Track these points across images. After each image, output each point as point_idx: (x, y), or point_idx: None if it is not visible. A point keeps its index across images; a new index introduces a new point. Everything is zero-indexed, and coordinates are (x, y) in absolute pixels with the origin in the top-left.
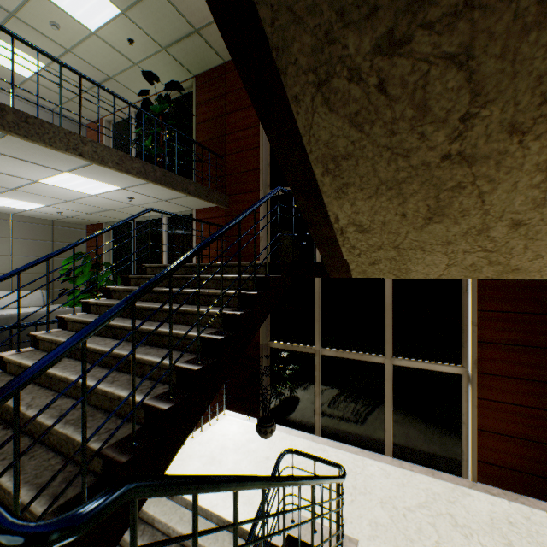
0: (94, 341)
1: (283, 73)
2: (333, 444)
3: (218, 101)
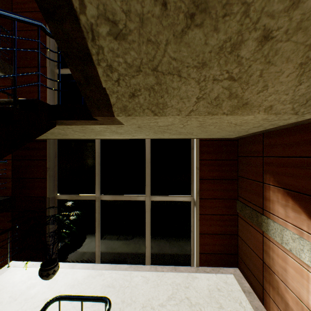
0: None
1: None
2: (109, 267)
3: None
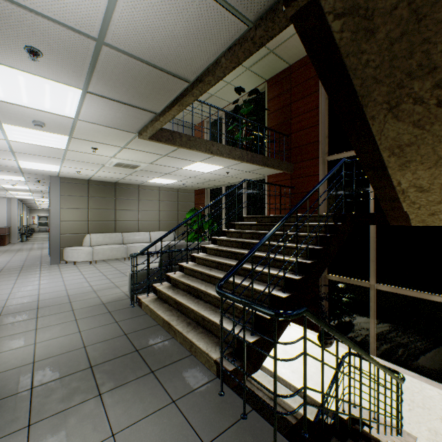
0: (226, 260)
1: (364, 106)
2: (388, 365)
3: (284, 95)
